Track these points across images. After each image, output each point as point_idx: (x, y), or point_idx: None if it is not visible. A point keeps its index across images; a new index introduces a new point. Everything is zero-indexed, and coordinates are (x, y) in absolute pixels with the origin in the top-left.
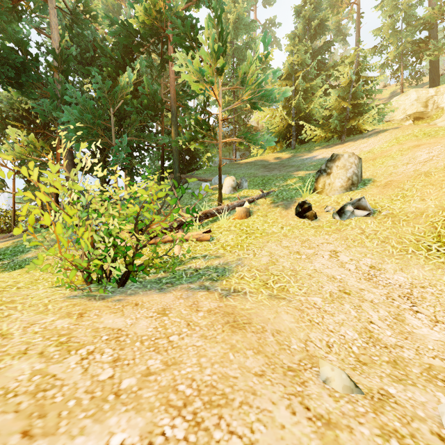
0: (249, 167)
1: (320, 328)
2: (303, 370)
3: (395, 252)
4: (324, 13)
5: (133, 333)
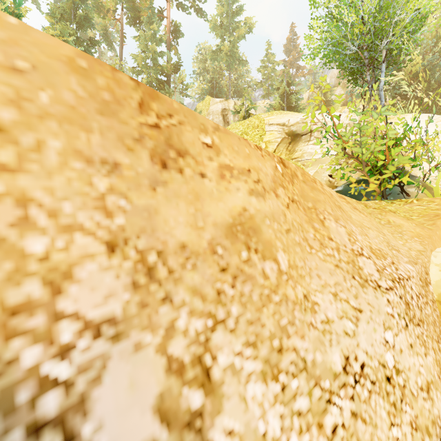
0: None
1: None
2: None
3: None
4: (89, 10)
5: None
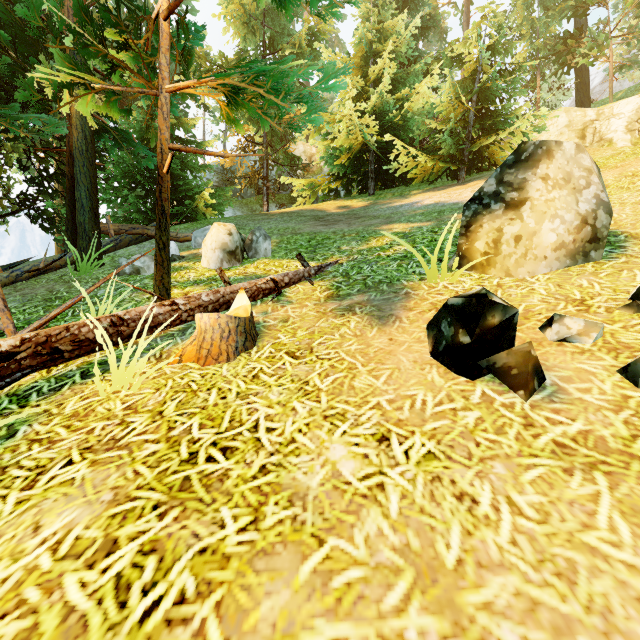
0: (286, 219)
1: None
2: None
3: None
4: None
5: None
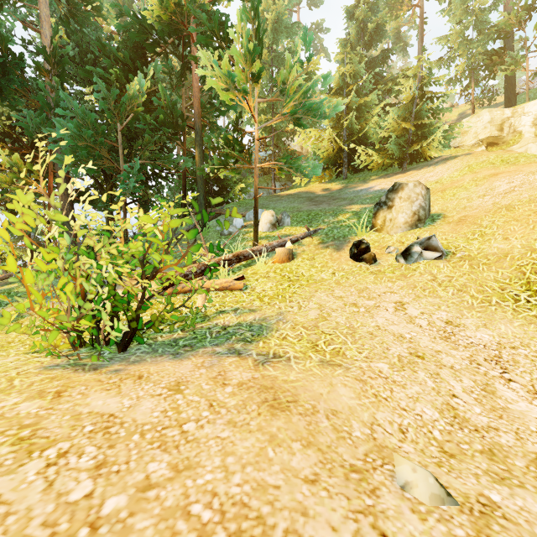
0: (291, 200)
1: (390, 405)
2: (371, 469)
3: (476, 304)
4: (381, 15)
5: (130, 420)
